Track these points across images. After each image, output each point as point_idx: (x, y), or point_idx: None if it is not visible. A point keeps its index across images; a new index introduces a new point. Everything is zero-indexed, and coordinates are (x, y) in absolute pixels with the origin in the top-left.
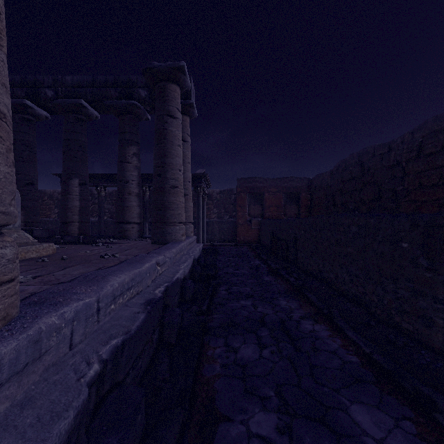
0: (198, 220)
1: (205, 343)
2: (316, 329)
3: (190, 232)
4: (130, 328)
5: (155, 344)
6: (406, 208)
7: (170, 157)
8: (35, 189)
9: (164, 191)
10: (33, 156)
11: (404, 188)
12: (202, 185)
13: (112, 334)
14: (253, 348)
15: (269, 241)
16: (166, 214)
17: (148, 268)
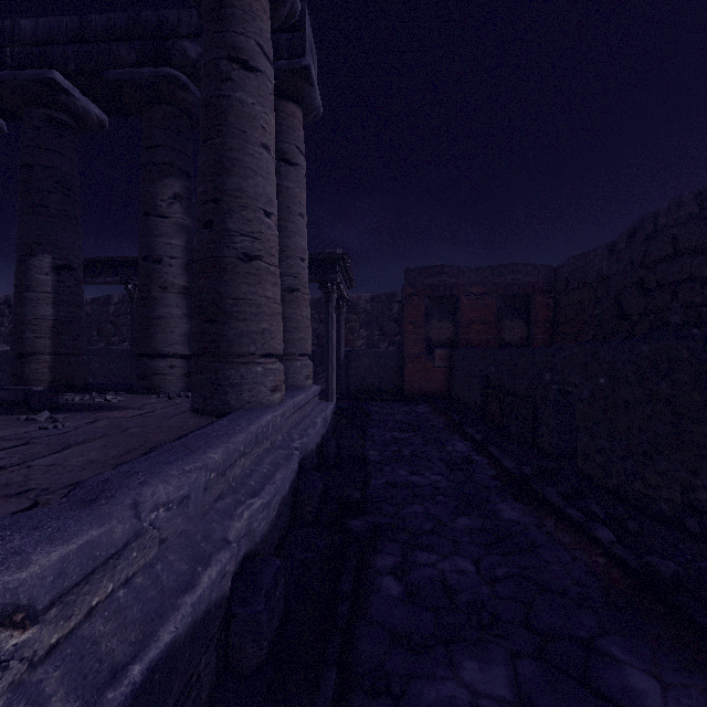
0: (328, 351)
1: None
2: None
3: (303, 376)
4: None
5: None
6: None
7: (237, 175)
8: None
9: (221, 268)
10: None
11: None
12: (335, 278)
13: None
14: None
15: (477, 393)
16: (225, 332)
17: None
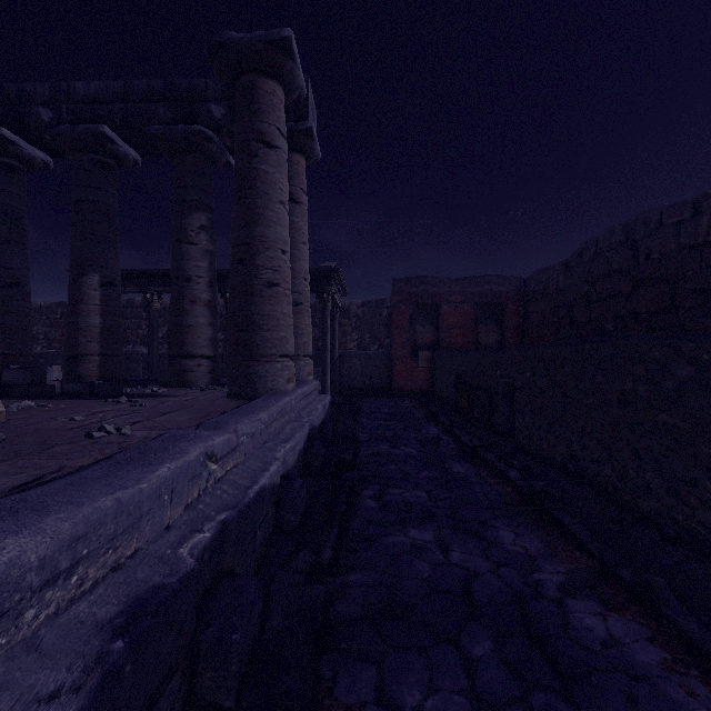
0: (324, 353)
1: (322, 688)
2: (618, 636)
3: (306, 373)
4: None
5: None
6: None
7: (263, 225)
8: (22, 295)
9: (252, 293)
10: (20, 234)
11: None
12: (330, 289)
13: None
14: None
15: (452, 389)
16: (254, 339)
17: (164, 479)
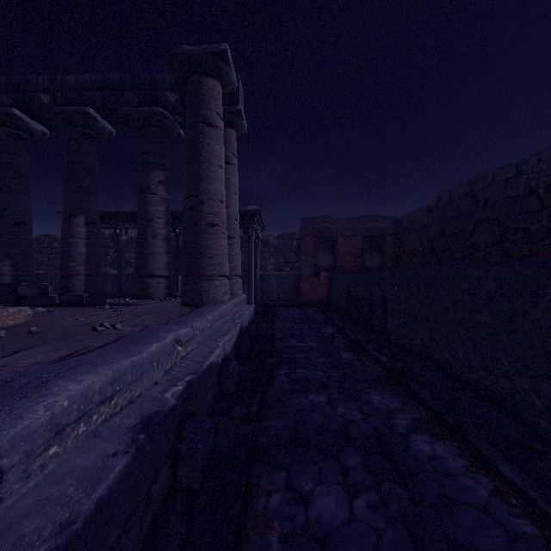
0: (249, 273)
1: (252, 482)
2: (439, 454)
3: (237, 288)
4: (79, 508)
5: (161, 496)
6: (545, 255)
7: (207, 183)
8: (27, 231)
9: (199, 231)
10: (25, 186)
11: (542, 226)
12: (254, 226)
13: (25, 534)
14: (336, 495)
15: (344, 300)
16: (201, 264)
17: (154, 352)
